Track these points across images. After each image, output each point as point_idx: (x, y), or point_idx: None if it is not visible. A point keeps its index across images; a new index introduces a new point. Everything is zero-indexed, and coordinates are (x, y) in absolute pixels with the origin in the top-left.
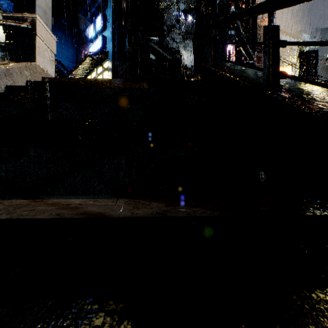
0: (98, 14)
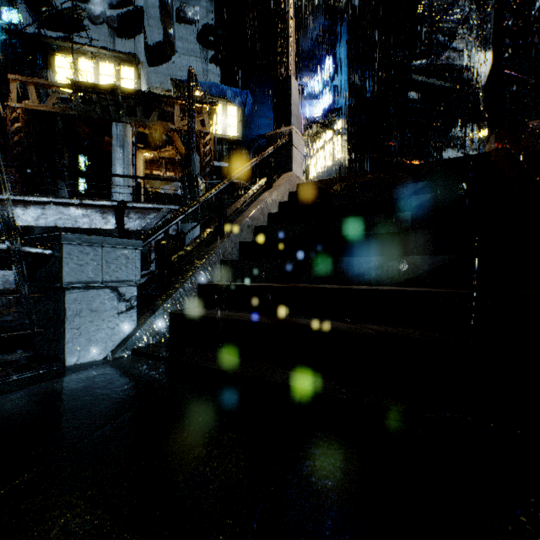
0: (326, 57)
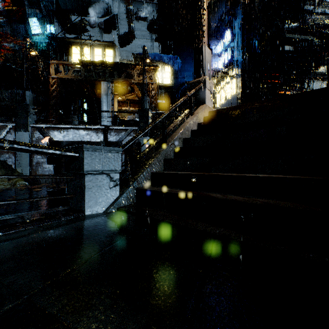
0: (227, 29)
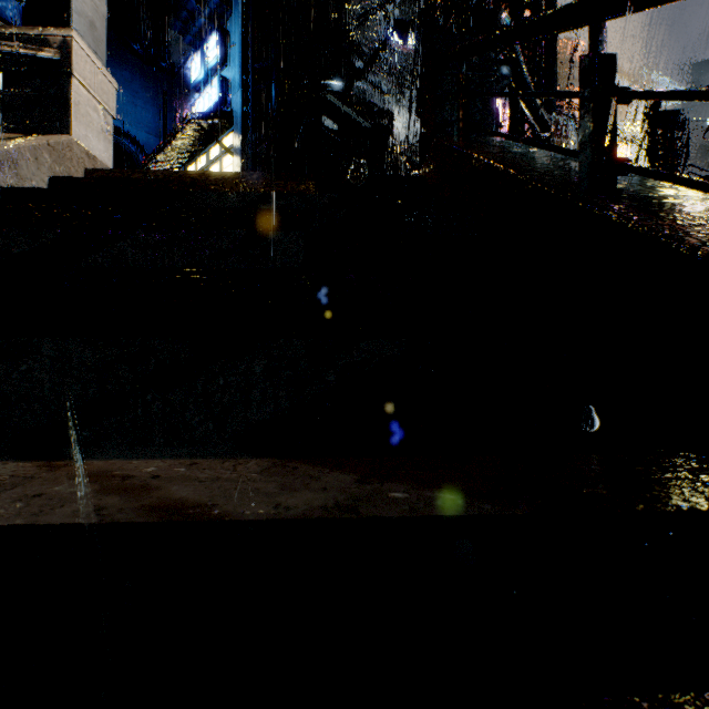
0: (210, 30)
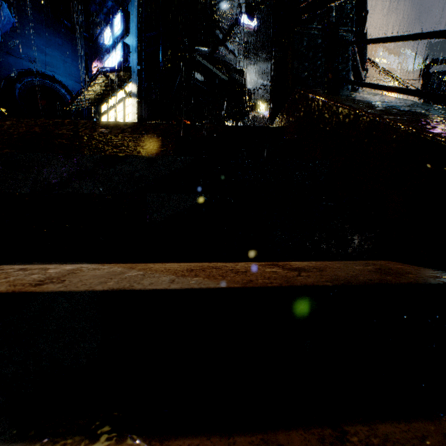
0: (116, 10)
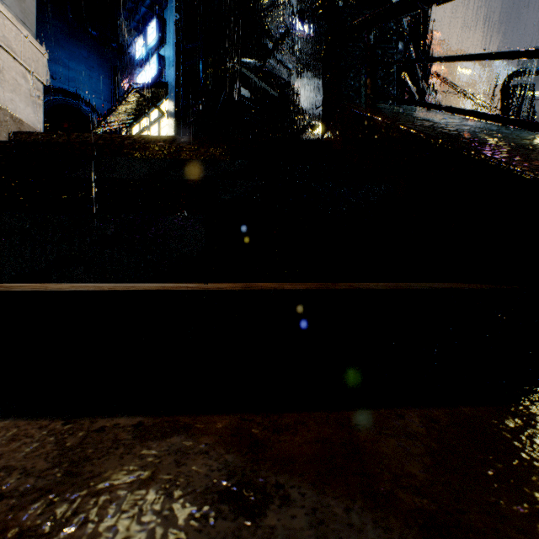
0: (151, 17)
